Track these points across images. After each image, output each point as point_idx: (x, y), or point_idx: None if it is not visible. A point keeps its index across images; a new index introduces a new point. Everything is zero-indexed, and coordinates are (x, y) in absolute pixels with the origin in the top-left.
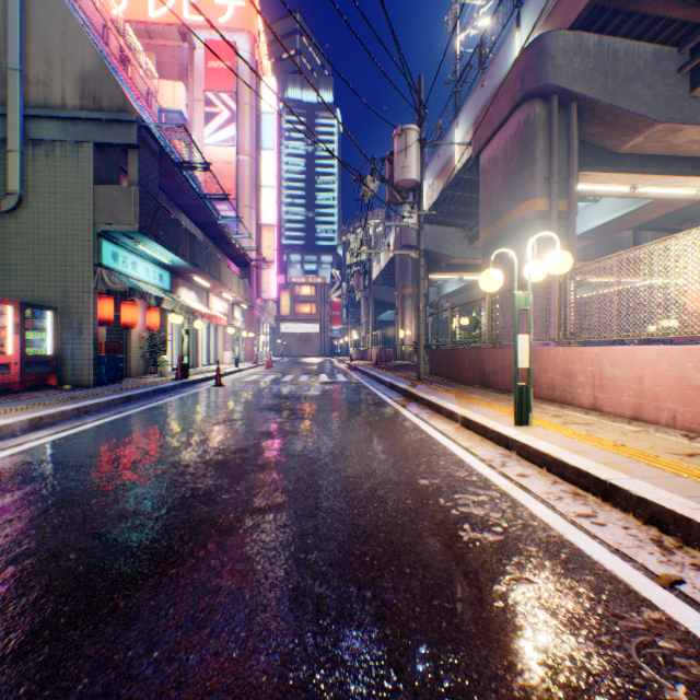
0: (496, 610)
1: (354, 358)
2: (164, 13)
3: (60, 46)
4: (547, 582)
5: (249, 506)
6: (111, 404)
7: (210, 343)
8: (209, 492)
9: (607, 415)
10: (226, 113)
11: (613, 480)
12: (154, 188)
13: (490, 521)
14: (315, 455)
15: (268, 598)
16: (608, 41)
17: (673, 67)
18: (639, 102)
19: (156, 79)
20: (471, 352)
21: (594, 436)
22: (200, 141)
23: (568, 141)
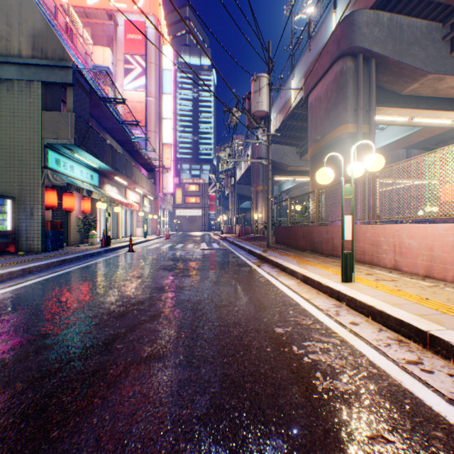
0: None
1: (224, 232)
2: (97, 1)
3: (17, 13)
4: (402, 441)
5: (137, 356)
6: (49, 265)
7: (127, 222)
8: (106, 342)
9: (405, 273)
10: (139, 69)
11: (433, 332)
12: (86, 115)
13: (337, 369)
14: (195, 306)
15: None
16: (396, 17)
17: (439, 36)
18: (417, 59)
19: (91, 45)
20: (304, 228)
21: (402, 291)
22: (121, 87)
23: (369, 85)
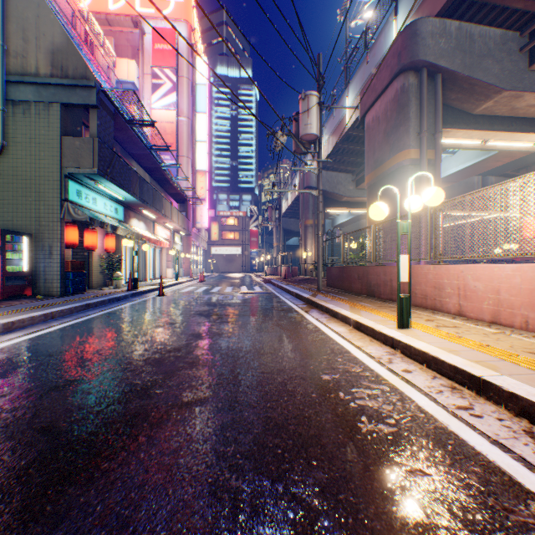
0: (396, 505)
1: (268, 273)
2: (120, 6)
3: (35, 26)
4: (439, 474)
5: (178, 401)
6: (73, 310)
7: (156, 262)
8: (145, 387)
9: (470, 319)
10: (169, 84)
11: (486, 377)
12: (110, 140)
13: (384, 413)
14: (236, 353)
15: (189, 494)
16: (466, 26)
17: (516, 47)
18: (490, 74)
19: (114, 57)
20: (360, 269)
21: (463, 338)
22: (149, 106)
23: (434, 104)
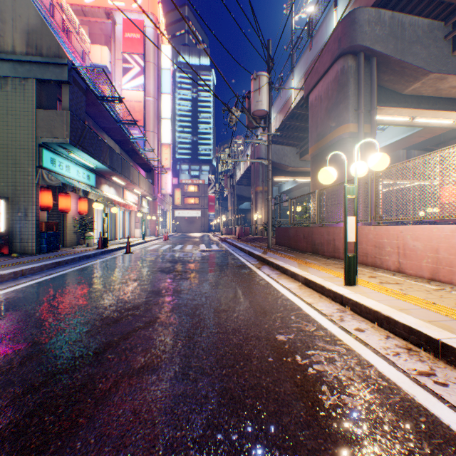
0: None
1: (224, 233)
2: None
3: (11, 8)
4: None
5: (130, 368)
6: (43, 268)
7: (125, 223)
8: (97, 352)
9: (410, 276)
10: (137, 68)
11: (445, 340)
12: (82, 113)
13: (345, 381)
14: (192, 311)
15: None
16: (398, 15)
17: (441, 35)
18: (418, 58)
19: (89, 43)
20: (305, 230)
21: (408, 295)
22: (119, 87)
23: (370, 84)
